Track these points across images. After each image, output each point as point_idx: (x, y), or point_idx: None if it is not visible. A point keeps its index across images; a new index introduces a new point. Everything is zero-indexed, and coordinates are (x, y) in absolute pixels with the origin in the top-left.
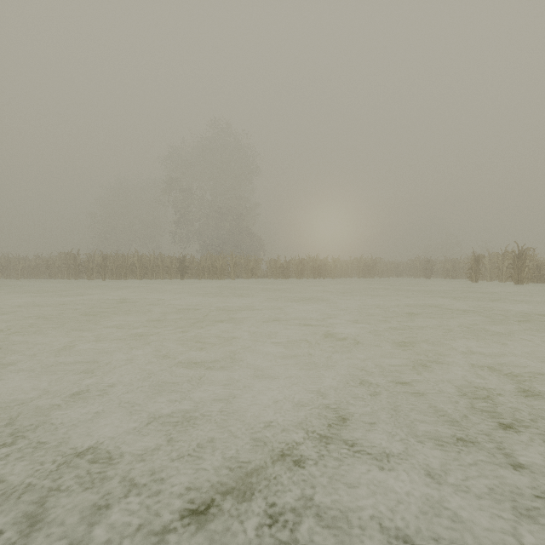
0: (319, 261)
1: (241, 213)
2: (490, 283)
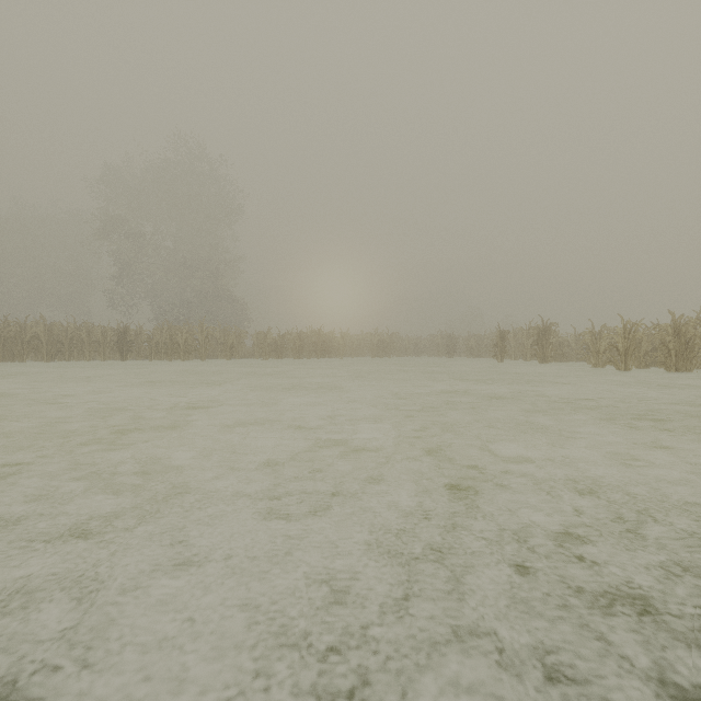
0: (324, 335)
1: (217, 268)
2: (514, 363)
